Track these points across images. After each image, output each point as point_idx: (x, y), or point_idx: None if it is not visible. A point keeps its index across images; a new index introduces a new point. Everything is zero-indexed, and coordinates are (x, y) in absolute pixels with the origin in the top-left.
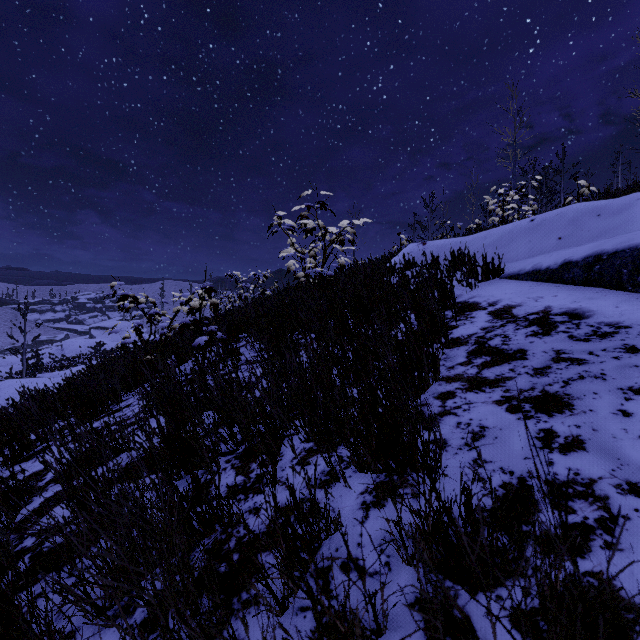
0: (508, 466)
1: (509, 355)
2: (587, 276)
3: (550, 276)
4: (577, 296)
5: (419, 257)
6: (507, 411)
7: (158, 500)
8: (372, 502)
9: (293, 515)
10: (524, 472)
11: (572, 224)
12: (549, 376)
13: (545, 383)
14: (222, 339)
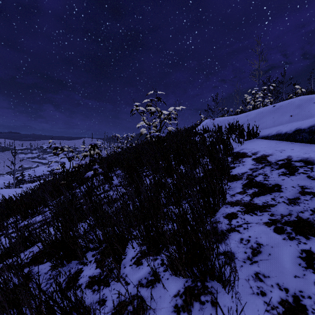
0: (283, 283)
1: (269, 188)
2: (311, 138)
3: (287, 137)
4: (306, 150)
5: (211, 126)
6: (274, 232)
7: (47, 283)
8: (182, 306)
9: (126, 311)
10: (297, 290)
11: (298, 108)
12: (300, 205)
13: (298, 210)
14: (101, 173)
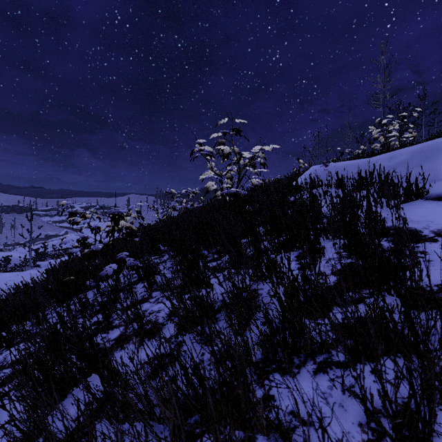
0: None
1: None
2: None
3: None
4: None
5: (322, 177)
6: None
7: None
8: None
9: None
10: None
11: None
12: None
13: None
14: (132, 266)
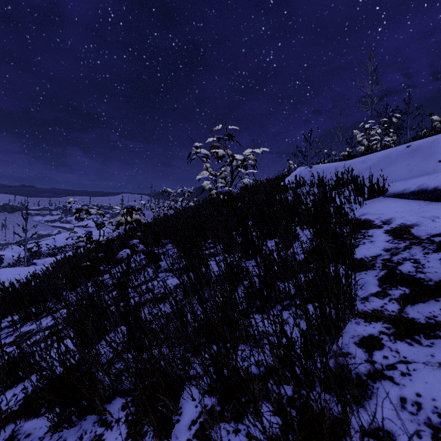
0: None
1: (431, 288)
2: None
3: (439, 196)
4: None
5: (307, 178)
6: None
7: None
8: None
9: None
10: None
11: None
12: None
13: None
14: (143, 251)
